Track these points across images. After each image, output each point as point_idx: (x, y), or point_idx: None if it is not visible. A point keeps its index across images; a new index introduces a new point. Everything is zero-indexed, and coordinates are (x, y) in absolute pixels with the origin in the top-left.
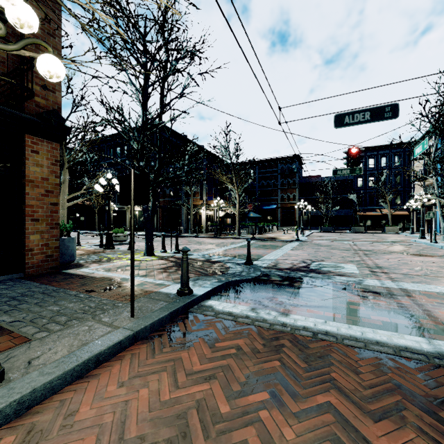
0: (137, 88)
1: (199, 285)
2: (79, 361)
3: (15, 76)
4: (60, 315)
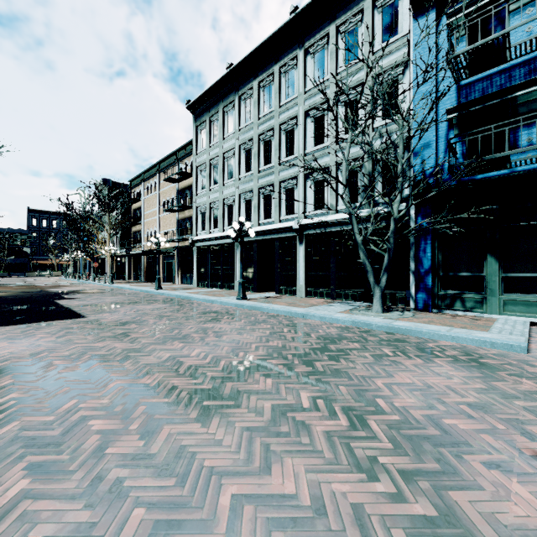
0: None
1: None
2: None
3: None
4: None
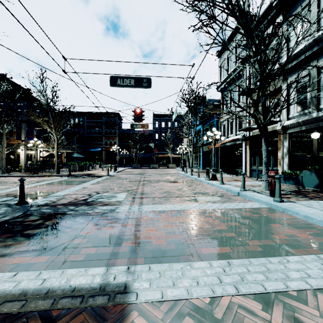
0: None
1: None
2: None
3: None
4: None
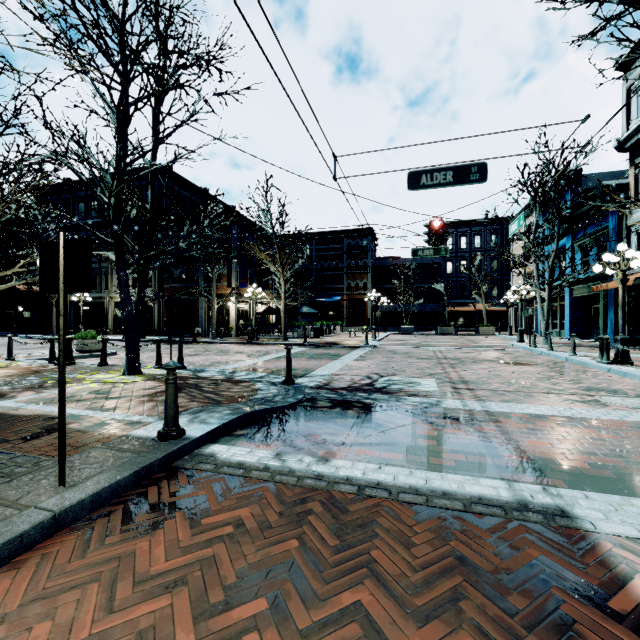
0: (110, 105)
1: (200, 421)
2: None
3: None
4: None
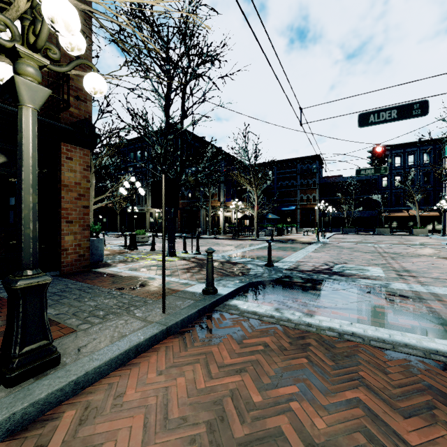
0: (160, 94)
1: (223, 285)
2: (122, 350)
3: (53, 89)
4: (98, 309)
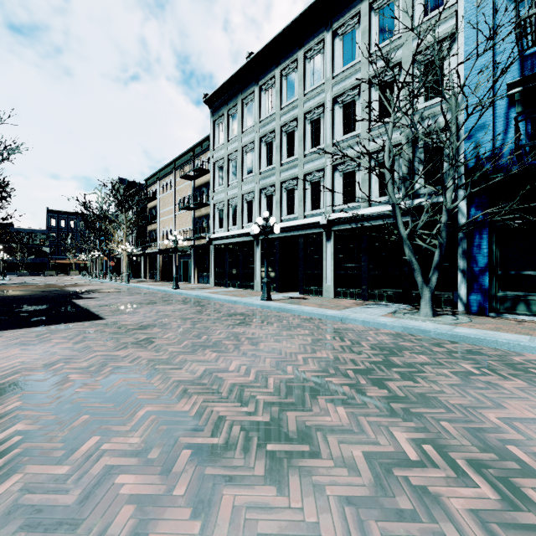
0: None
1: None
2: None
3: None
4: None
